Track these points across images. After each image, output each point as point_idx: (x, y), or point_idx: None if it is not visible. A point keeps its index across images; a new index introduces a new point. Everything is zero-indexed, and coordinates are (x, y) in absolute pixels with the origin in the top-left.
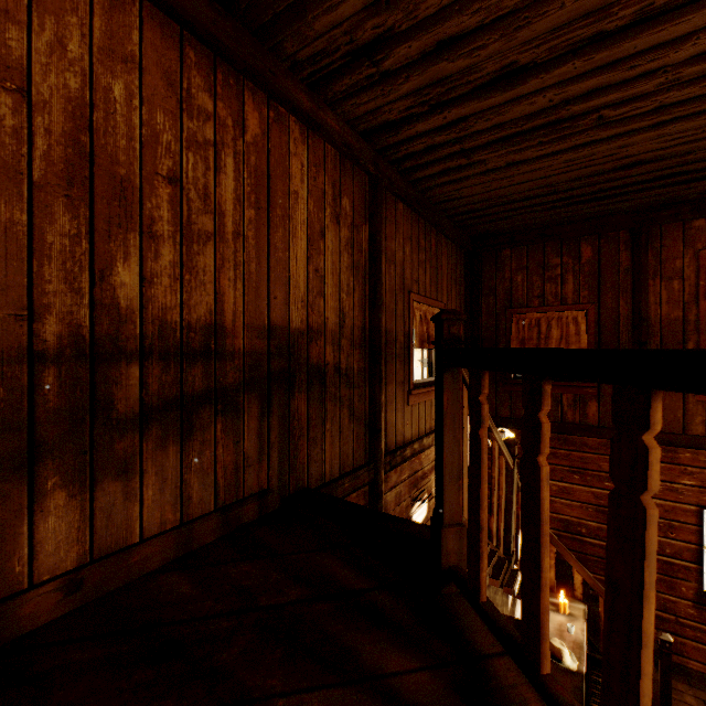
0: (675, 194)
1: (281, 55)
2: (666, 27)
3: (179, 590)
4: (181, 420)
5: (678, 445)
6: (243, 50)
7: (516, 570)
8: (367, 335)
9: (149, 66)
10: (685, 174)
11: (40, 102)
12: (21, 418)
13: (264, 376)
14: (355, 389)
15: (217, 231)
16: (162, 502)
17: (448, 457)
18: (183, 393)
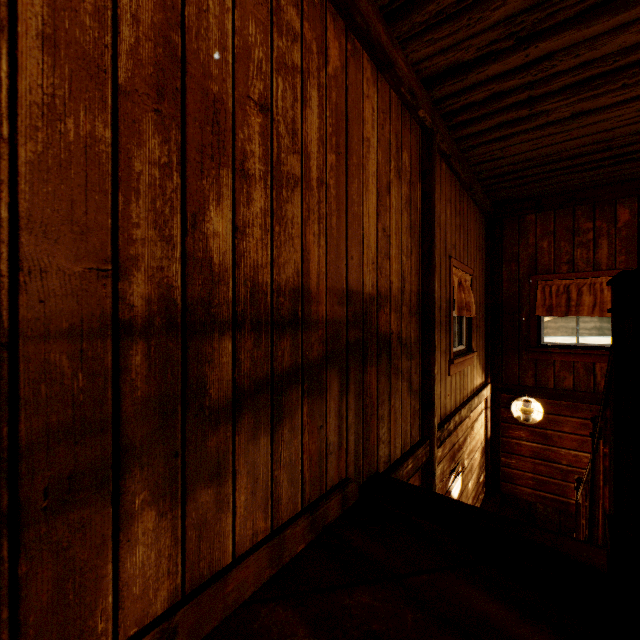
0: None
1: None
2: None
3: (294, 638)
4: (271, 405)
5: None
6: None
7: None
8: (420, 302)
9: None
10: None
11: None
12: (104, 414)
13: (342, 348)
14: (412, 360)
15: (303, 175)
16: (253, 508)
17: None
18: (273, 371)
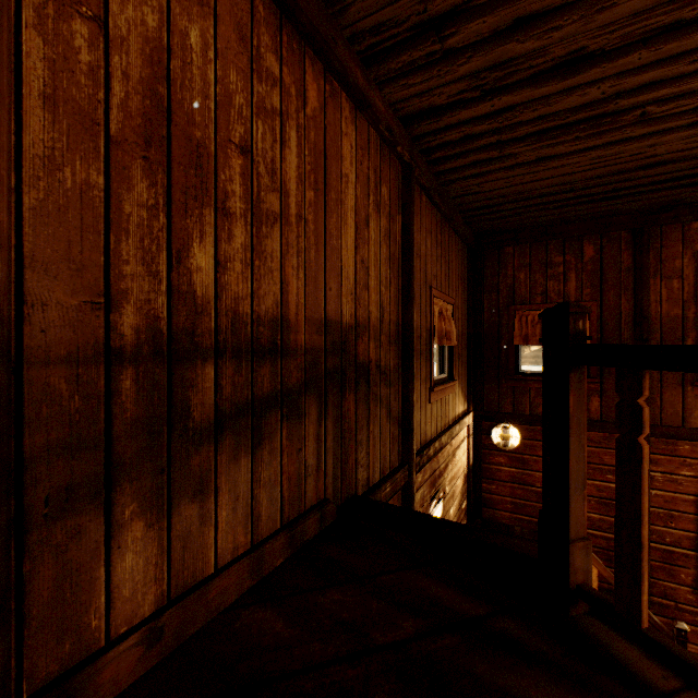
0: (680, 196)
1: (344, 22)
2: None
3: (273, 630)
4: (251, 428)
5: (679, 437)
6: (311, 10)
7: None
8: (400, 331)
9: (223, 14)
10: (697, 177)
11: (117, 37)
12: (97, 433)
13: (321, 375)
14: (391, 388)
15: (283, 212)
16: (235, 523)
17: (573, 464)
18: (253, 396)
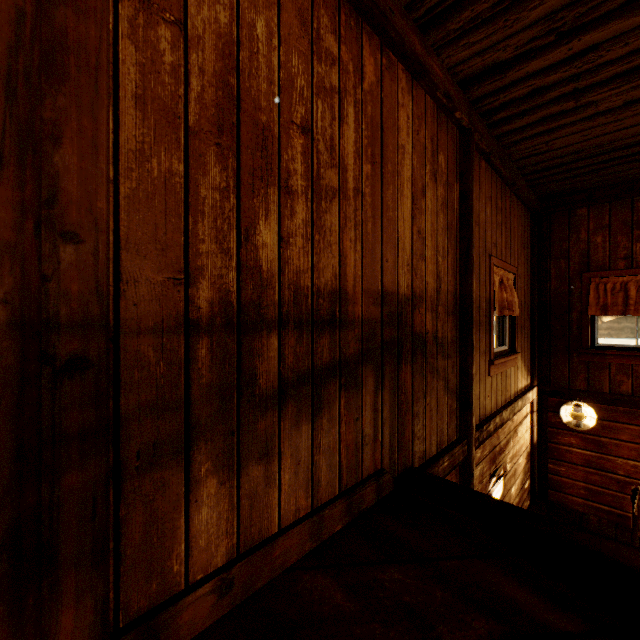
0: None
1: None
2: None
3: (332, 600)
4: (311, 396)
5: None
6: None
7: None
8: (458, 302)
9: (285, 2)
10: None
11: (194, 37)
12: (178, 396)
13: (377, 346)
14: (448, 360)
15: (341, 187)
16: (296, 487)
17: None
18: (313, 365)
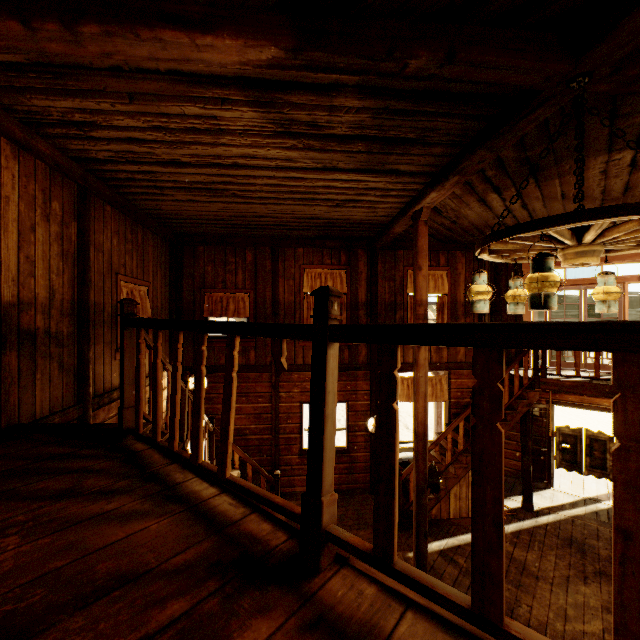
0: (288, 234)
1: None
2: (248, 171)
3: None
4: None
5: (292, 371)
6: None
7: (188, 449)
8: (77, 307)
9: None
10: (287, 226)
11: None
12: None
13: None
14: (65, 348)
15: None
16: None
17: (127, 373)
18: None
